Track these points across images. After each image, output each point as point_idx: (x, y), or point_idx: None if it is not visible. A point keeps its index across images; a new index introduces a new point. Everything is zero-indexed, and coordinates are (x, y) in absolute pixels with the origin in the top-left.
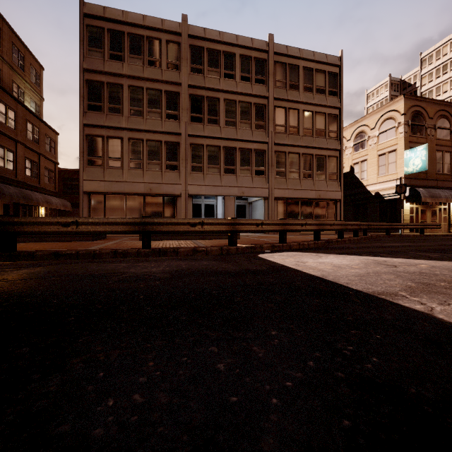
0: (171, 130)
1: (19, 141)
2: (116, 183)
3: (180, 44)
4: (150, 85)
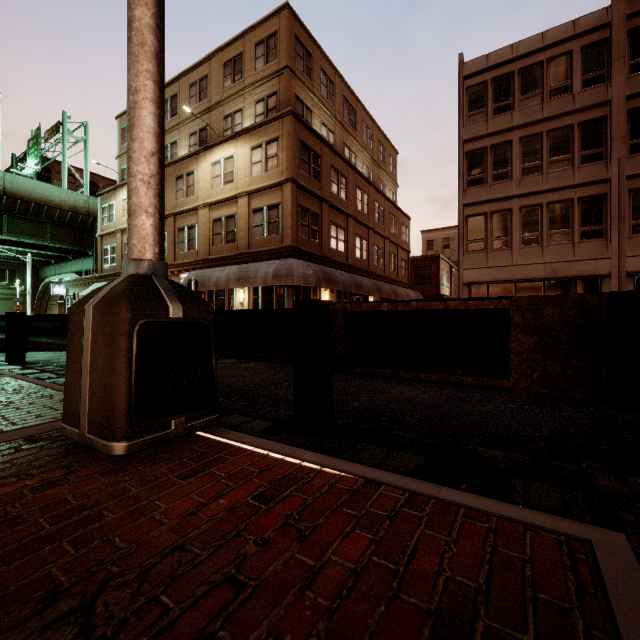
0: (591, 178)
1: (386, 237)
2: (502, 269)
3: (607, 39)
4: (553, 124)
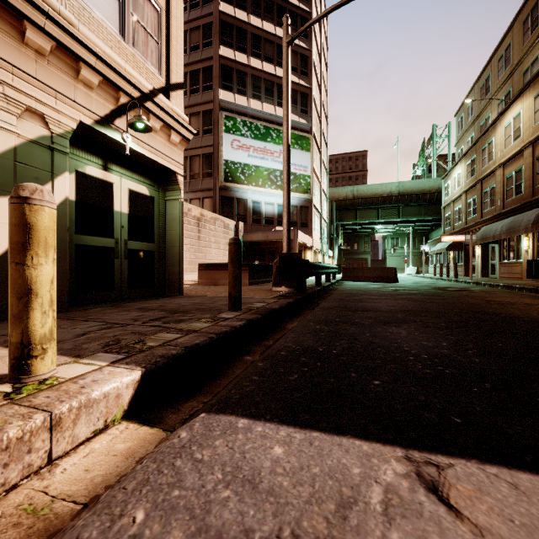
0: None
1: None
2: None
3: None
4: None
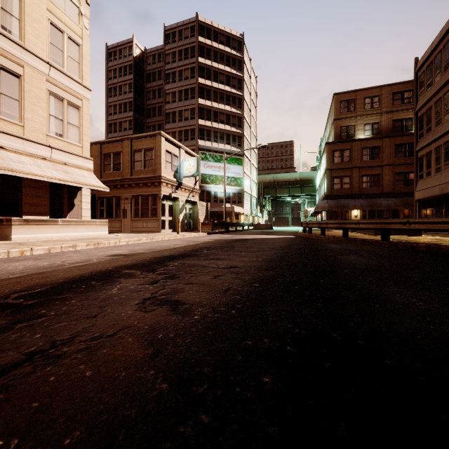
0: None
1: None
2: (426, 190)
3: None
4: (445, 89)
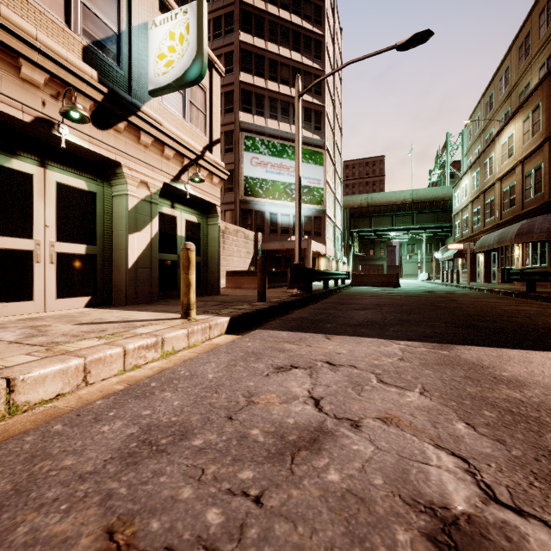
0: None
1: None
2: None
3: None
4: None
